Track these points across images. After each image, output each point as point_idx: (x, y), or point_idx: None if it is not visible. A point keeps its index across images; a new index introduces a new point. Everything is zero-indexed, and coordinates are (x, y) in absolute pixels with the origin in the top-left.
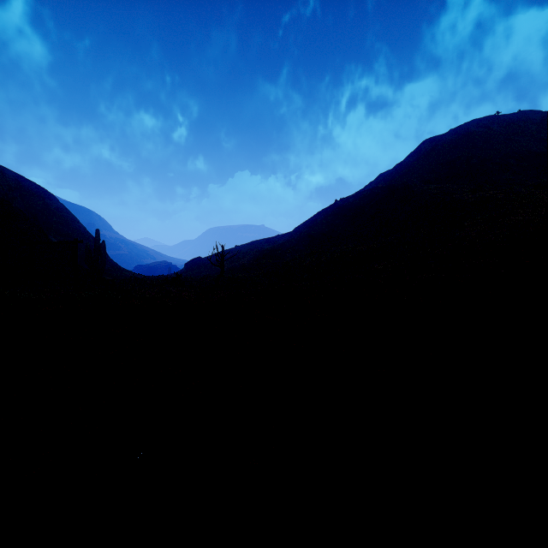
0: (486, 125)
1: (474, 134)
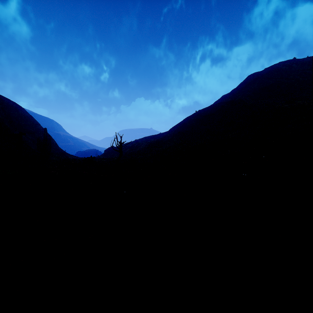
0: (289, 64)
1: (281, 70)
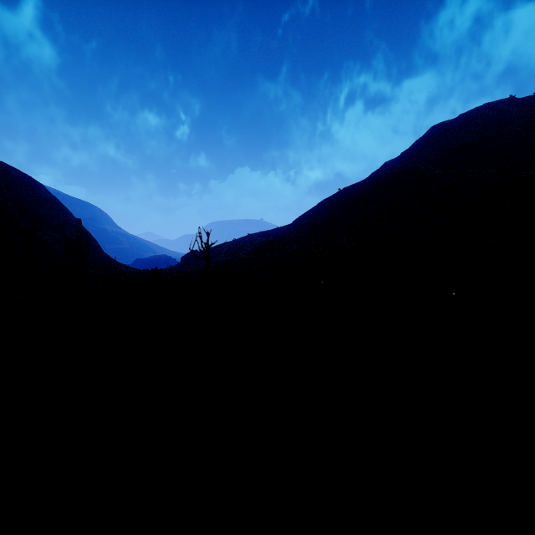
0: (501, 108)
1: (489, 117)
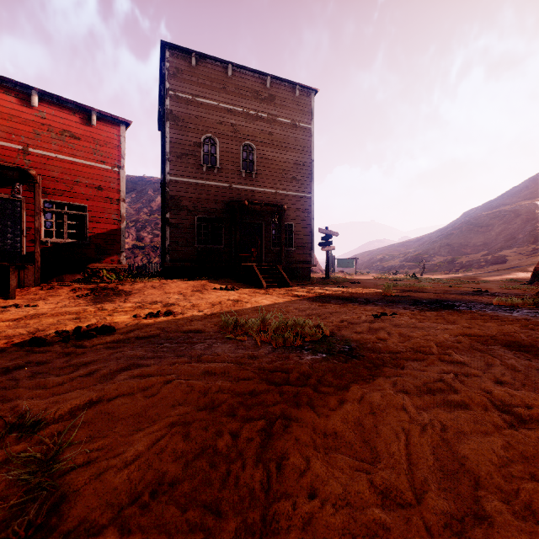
0: None
1: None
